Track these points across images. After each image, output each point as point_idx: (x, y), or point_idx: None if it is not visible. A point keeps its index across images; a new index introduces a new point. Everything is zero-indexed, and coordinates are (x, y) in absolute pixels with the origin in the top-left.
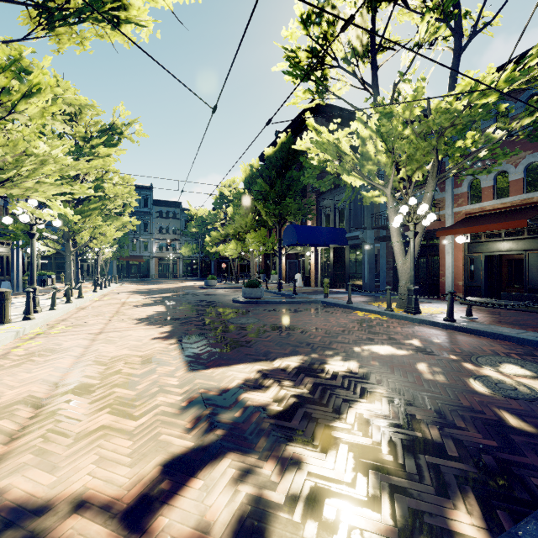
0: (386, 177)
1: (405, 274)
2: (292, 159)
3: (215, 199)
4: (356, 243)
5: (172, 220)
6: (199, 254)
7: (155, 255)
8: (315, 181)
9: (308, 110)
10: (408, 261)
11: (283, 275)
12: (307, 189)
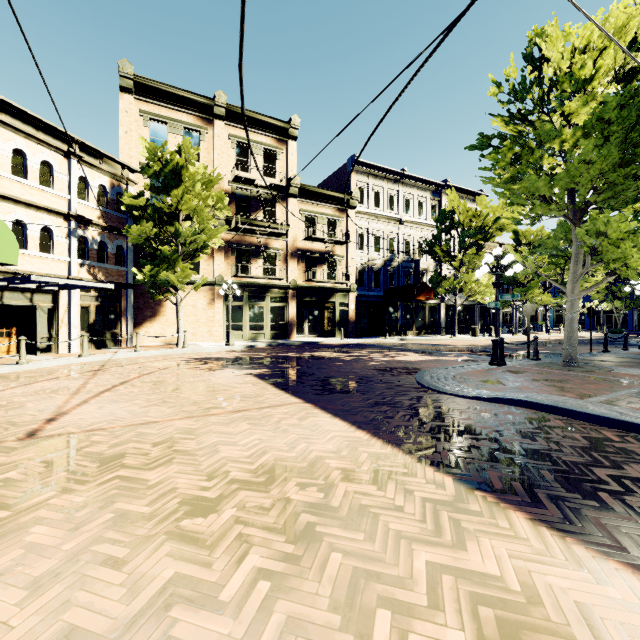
0: None
1: None
2: None
3: None
4: None
5: None
6: None
7: None
8: None
9: None
10: None
11: None
12: None
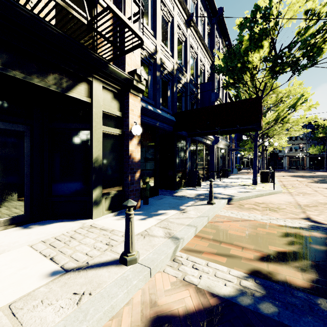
0: None
1: None
2: None
3: None
4: None
5: None
6: (325, 152)
7: (287, 154)
8: None
9: None
10: None
11: None
12: None
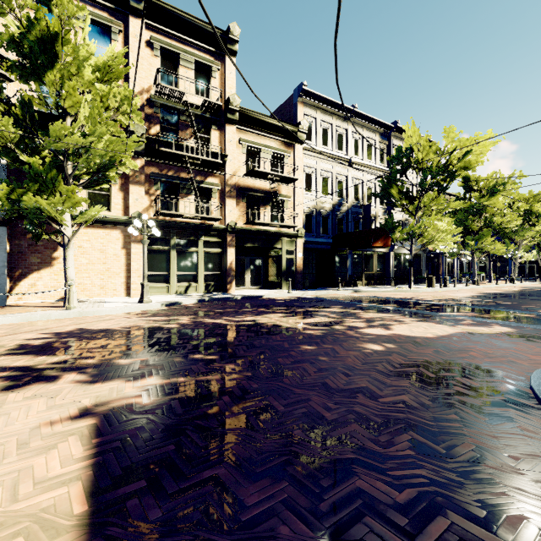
0: None
1: None
2: None
3: None
4: None
5: None
6: None
7: None
8: None
9: None
10: None
11: None
12: None
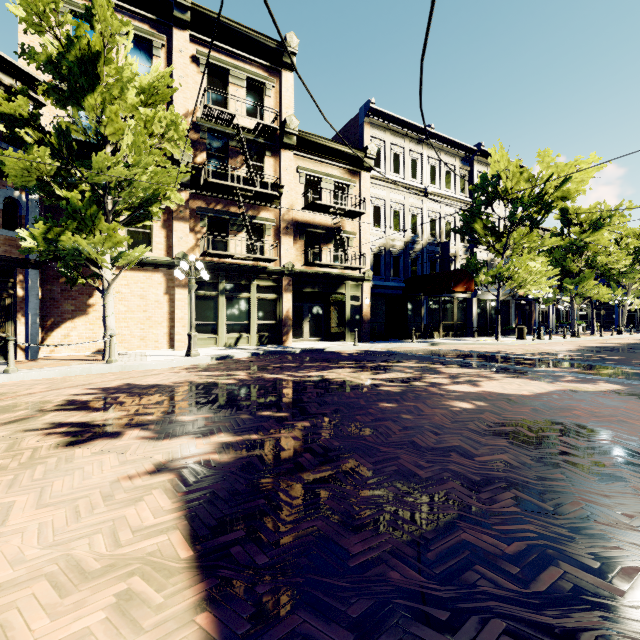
0: None
1: None
2: None
3: None
4: None
5: None
6: None
7: None
8: None
9: None
10: None
11: None
12: None
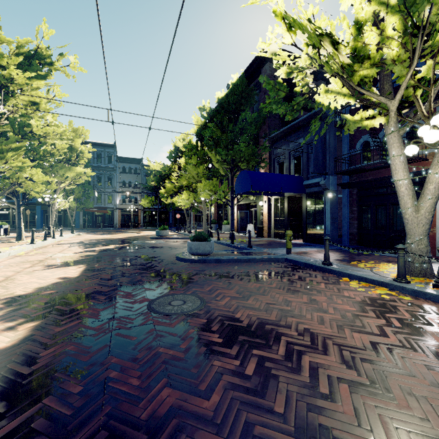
0: (383, 90)
1: (419, 226)
2: (245, 103)
3: (170, 153)
4: (315, 191)
5: (134, 175)
6: (158, 205)
7: (119, 206)
8: (279, 106)
9: (261, 57)
10: (425, 207)
11: (235, 225)
12: (259, 138)
